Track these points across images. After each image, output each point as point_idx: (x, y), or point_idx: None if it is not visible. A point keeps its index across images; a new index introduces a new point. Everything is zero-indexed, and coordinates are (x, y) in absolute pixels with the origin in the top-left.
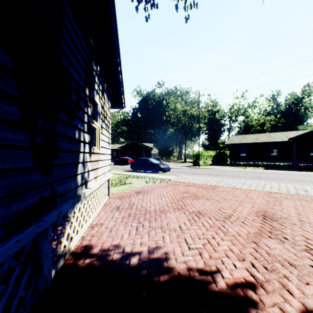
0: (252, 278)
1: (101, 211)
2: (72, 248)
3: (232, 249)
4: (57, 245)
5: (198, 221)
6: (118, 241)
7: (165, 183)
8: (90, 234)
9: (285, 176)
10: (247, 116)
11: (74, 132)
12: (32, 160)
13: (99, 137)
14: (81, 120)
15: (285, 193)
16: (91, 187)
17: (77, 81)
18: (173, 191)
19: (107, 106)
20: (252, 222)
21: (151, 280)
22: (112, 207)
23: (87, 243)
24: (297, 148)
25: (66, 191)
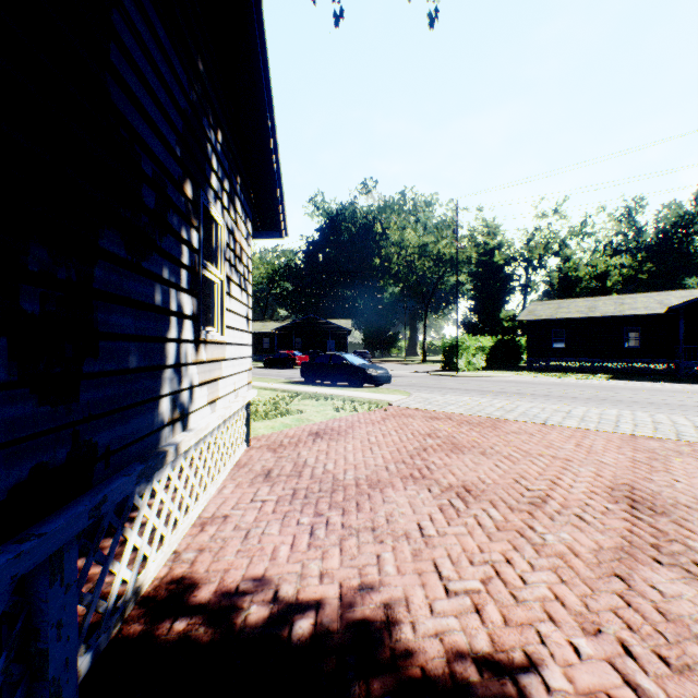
0: (630, 693)
1: (227, 481)
2: (146, 585)
3: (562, 597)
4: (100, 587)
5: (465, 512)
6: (264, 566)
7: (379, 411)
8: (196, 544)
9: (664, 397)
10: (566, 257)
11: (150, 288)
12: (4, 364)
13: (222, 303)
14: (171, 259)
15: (674, 439)
16: (199, 427)
17: (157, 160)
18: (400, 432)
19: (244, 231)
20: (602, 516)
21: (347, 695)
22: (255, 471)
23: (186, 571)
24: (687, 330)
25: (124, 444)
